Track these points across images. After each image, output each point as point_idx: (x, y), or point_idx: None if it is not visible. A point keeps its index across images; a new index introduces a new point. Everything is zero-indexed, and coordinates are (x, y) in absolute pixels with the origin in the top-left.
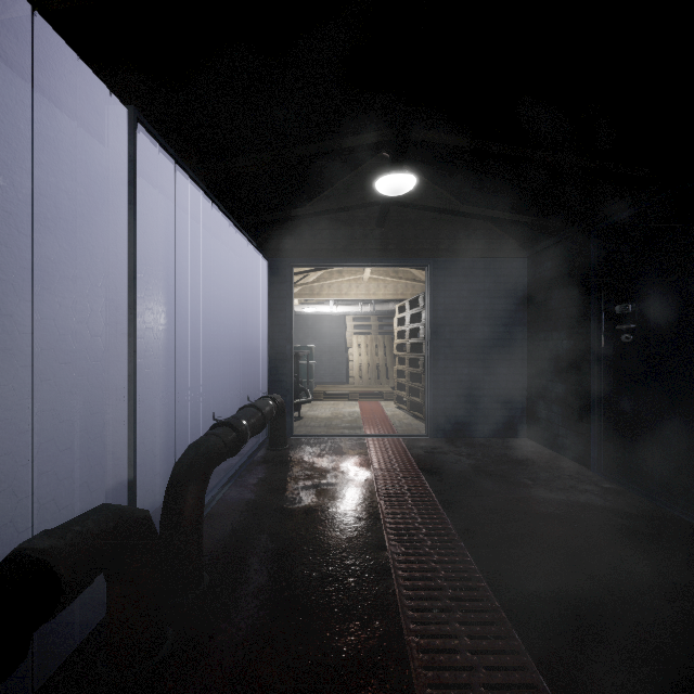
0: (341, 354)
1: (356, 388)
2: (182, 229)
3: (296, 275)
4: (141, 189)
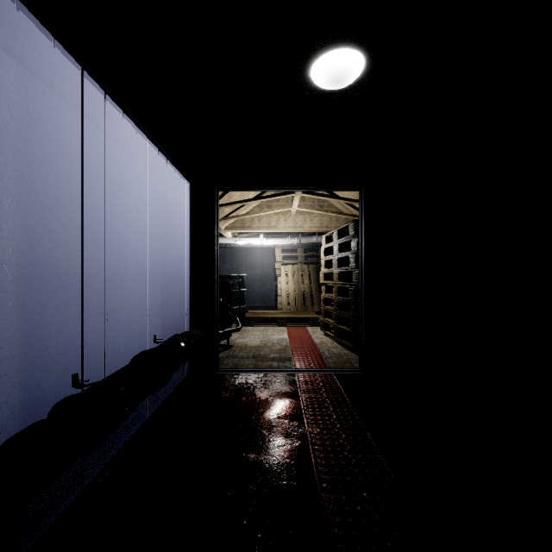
0: (270, 282)
1: (284, 314)
2: (60, 122)
3: (226, 206)
4: None
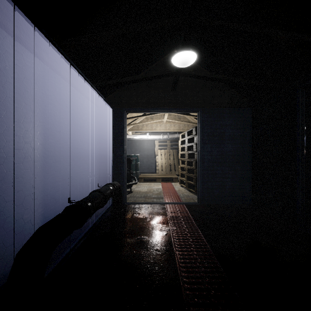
0: (152, 158)
1: (159, 176)
2: (56, 84)
3: (129, 119)
4: (20, 51)
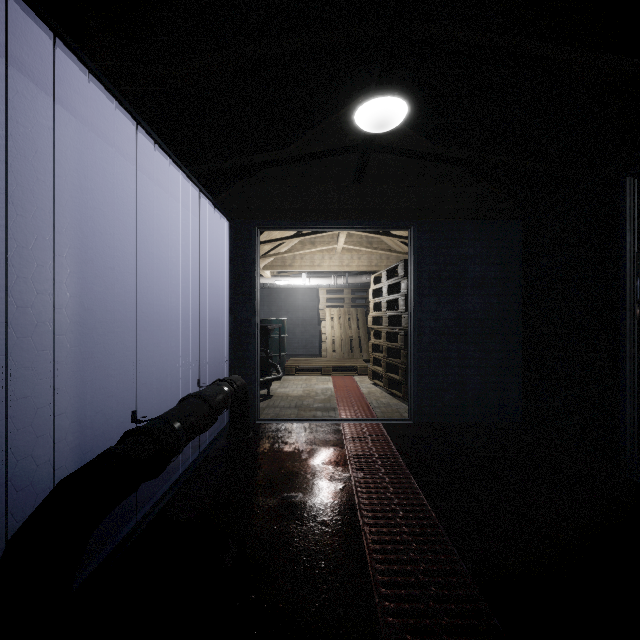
0: (313, 326)
1: (329, 362)
2: (108, 168)
3: (266, 244)
4: (26, 95)
